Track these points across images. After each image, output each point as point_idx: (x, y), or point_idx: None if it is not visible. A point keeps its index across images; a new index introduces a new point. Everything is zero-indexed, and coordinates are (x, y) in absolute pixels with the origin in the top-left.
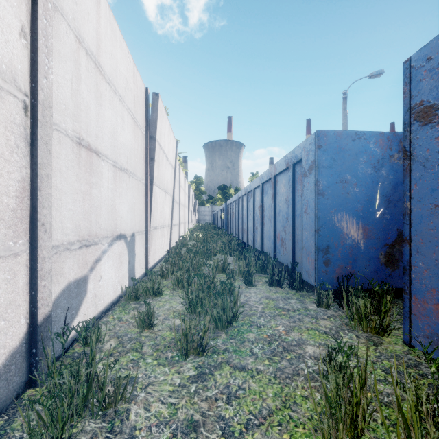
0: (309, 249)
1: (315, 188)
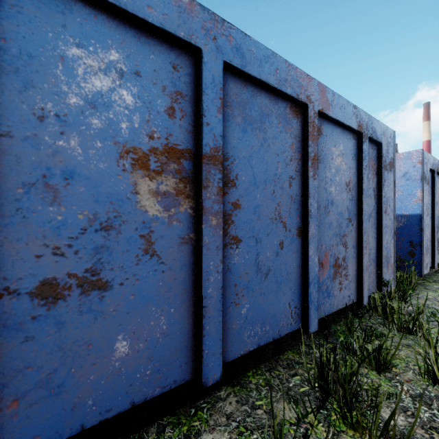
0: (390, 254)
1: (393, 189)
